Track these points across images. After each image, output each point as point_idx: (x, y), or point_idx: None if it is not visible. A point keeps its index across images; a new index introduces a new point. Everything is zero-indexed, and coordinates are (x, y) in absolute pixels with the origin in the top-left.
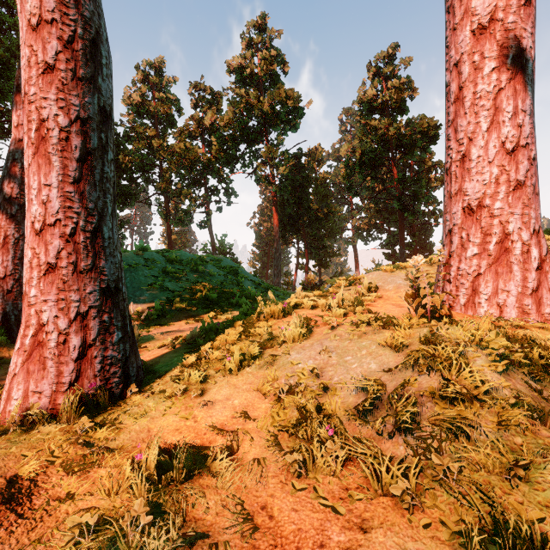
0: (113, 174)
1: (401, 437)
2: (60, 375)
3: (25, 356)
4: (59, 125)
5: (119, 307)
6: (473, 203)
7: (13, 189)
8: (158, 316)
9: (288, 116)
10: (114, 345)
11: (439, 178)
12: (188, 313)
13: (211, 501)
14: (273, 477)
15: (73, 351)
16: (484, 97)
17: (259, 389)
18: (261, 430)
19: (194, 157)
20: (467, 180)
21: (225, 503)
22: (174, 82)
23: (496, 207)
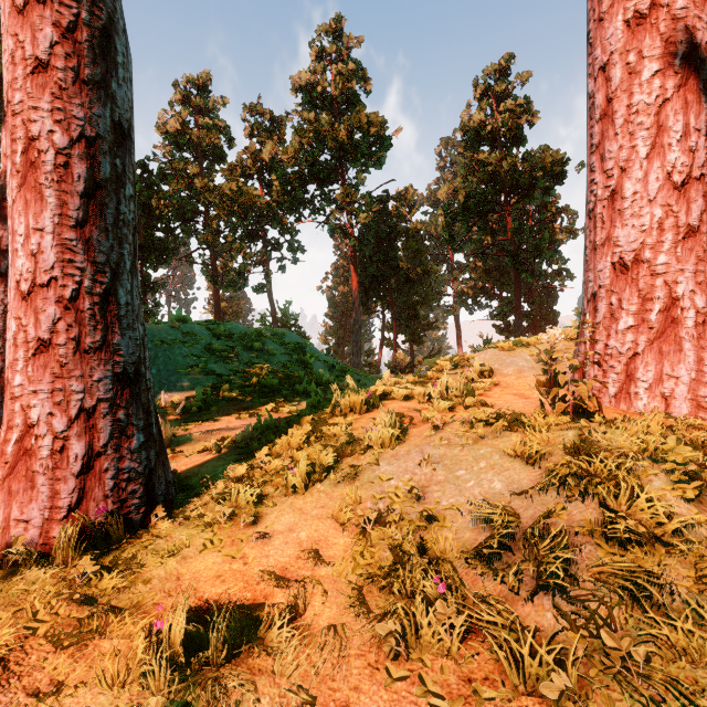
0: (132, 216)
1: (548, 598)
2: (55, 496)
3: (6, 469)
4: (55, 145)
5: (140, 399)
6: (628, 256)
7: (2, 239)
8: (200, 409)
9: (370, 148)
10: (133, 453)
11: (566, 228)
12: (240, 404)
13: (265, 697)
14: (358, 657)
15: (74, 462)
16: (642, 111)
17: (336, 516)
18: (339, 581)
19: (249, 201)
20: (619, 225)
21: (286, 700)
22: (224, 104)
23: (659, 262)
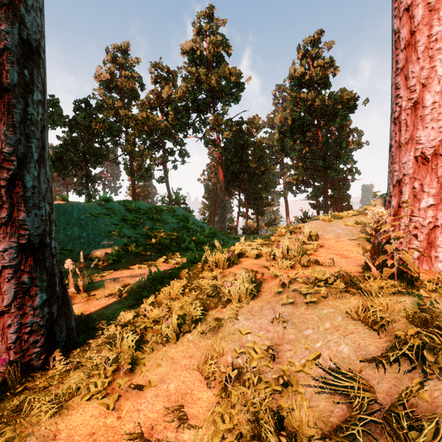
0: (41, 117)
1: None
2: None
3: None
4: None
5: (44, 264)
6: (428, 151)
7: None
8: (114, 261)
9: (231, 90)
10: (36, 310)
11: (355, 141)
12: (142, 257)
13: None
14: None
15: None
16: (440, 39)
17: (201, 369)
18: None
19: (154, 124)
20: (421, 127)
21: None
22: (138, 62)
23: None
